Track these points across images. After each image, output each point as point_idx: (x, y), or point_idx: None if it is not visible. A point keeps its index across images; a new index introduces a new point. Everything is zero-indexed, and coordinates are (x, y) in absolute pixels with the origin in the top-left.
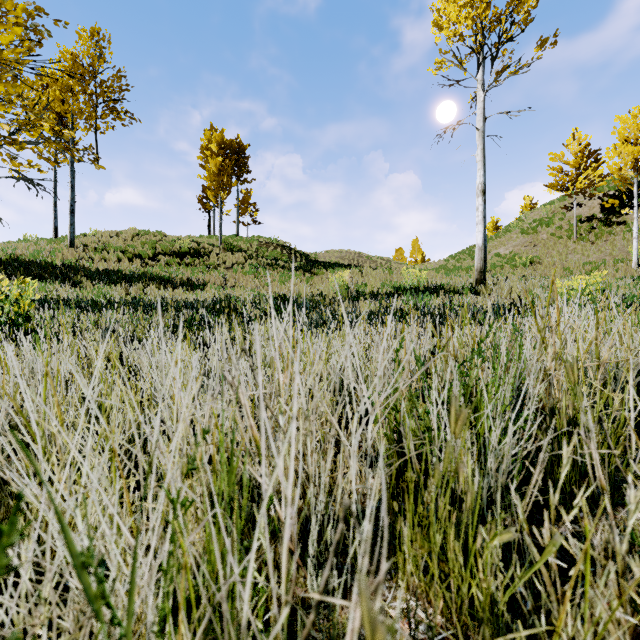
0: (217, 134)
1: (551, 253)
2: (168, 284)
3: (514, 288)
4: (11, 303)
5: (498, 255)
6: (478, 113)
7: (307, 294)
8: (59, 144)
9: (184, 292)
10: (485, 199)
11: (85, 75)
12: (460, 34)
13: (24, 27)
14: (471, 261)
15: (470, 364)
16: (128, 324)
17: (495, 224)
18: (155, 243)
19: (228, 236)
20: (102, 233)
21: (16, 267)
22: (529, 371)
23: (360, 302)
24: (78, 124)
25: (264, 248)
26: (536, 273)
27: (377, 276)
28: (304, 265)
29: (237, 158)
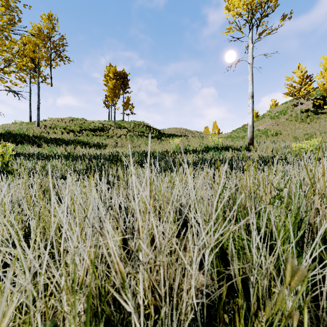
0: (113, 68)
1: (286, 129)
2: (87, 145)
3: (269, 147)
4: (3, 156)
5: (258, 130)
6: (249, 55)
7: (159, 151)
8: (26, 71)
9: (95, 150)
10: (253, 100)
11: (45, 38)
12: (240, 13)
13: (7, 8)
14: (244, 133)
15: (273, 206)
16: (61, 168)
17: (256, 114)
18: (81, 124)
19: (118, 120)
20: (54, 119)
21: (9, 137)
22: (303, 205)
23: (187, 155)
24: (41, 63)
25: (137, 127)
26: (279, 139)
27: (195, 141)
28: (157, 135)
29: (123, 80)
